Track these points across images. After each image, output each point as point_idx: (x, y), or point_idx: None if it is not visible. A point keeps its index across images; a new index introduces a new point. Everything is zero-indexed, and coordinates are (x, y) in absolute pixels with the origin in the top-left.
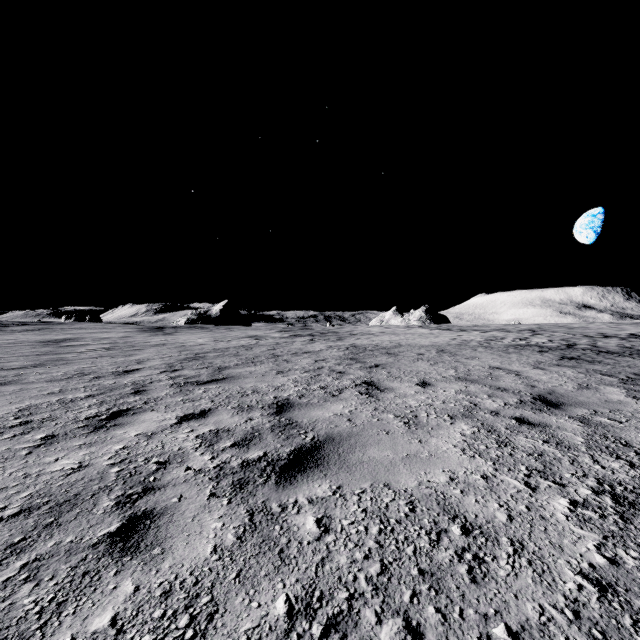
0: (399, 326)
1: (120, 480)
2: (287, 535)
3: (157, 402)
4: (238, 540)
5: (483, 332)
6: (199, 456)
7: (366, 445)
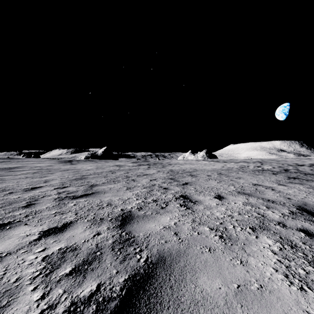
0: (193, 160)
1: None
2: None
3: (35, 215)
4: None
5: (236, 163)
6: (29, 293)
7: (195, 270)
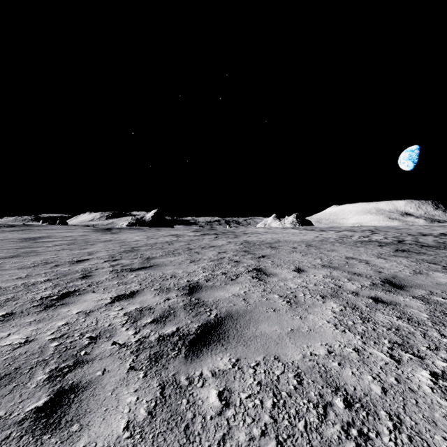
0: (277, 227)
1: (56, 354)
2: (192, 409)
3: (98, 285)
4: (149, 415)
5: (337, 232)
6: (124, 331)
7: (258, 321)
